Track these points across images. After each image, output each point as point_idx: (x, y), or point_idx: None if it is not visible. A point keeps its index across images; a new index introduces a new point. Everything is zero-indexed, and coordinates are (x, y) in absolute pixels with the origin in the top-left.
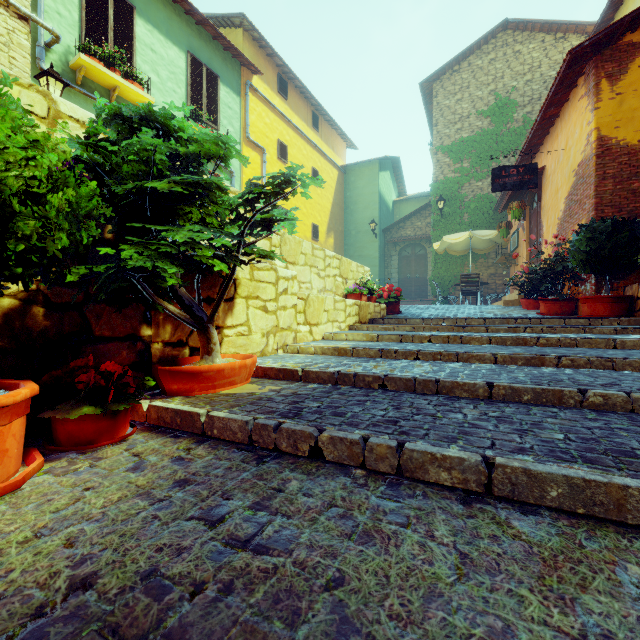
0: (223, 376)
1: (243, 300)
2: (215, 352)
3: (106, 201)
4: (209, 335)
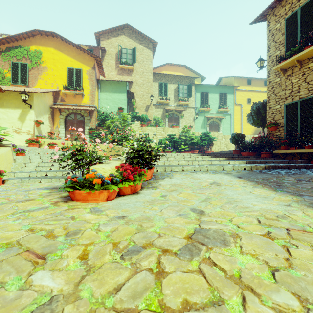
0: (209, 151)
1: (214, 145)
2: (209, 150)
3: (201, 139)
4: (208, 148)
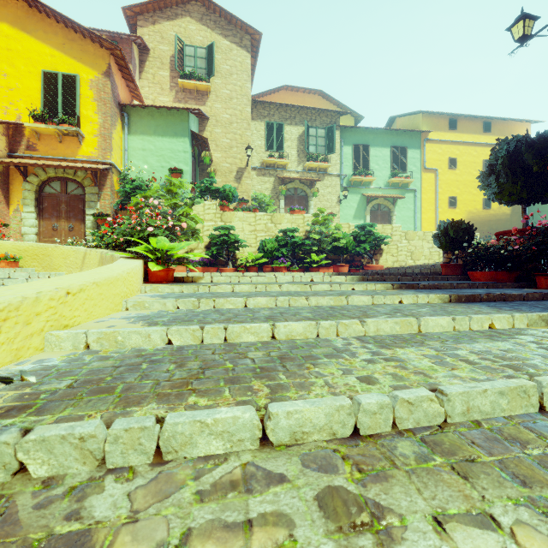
0: (374, 267)
1: (385, 254)
2: (373, 264)
3: (356, 240)
4: (372, 260)
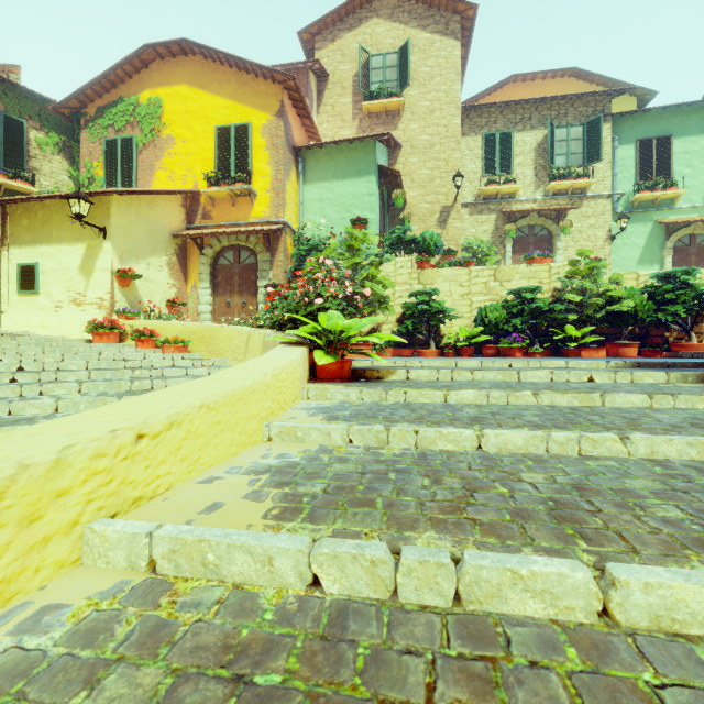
0: (693, 347)
1: None
2: (692, 340)
3: (653, 299)
4: (690, 335)
